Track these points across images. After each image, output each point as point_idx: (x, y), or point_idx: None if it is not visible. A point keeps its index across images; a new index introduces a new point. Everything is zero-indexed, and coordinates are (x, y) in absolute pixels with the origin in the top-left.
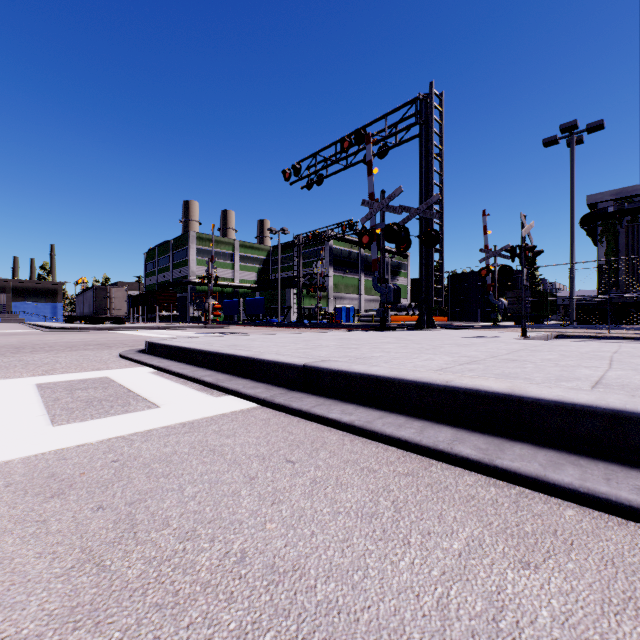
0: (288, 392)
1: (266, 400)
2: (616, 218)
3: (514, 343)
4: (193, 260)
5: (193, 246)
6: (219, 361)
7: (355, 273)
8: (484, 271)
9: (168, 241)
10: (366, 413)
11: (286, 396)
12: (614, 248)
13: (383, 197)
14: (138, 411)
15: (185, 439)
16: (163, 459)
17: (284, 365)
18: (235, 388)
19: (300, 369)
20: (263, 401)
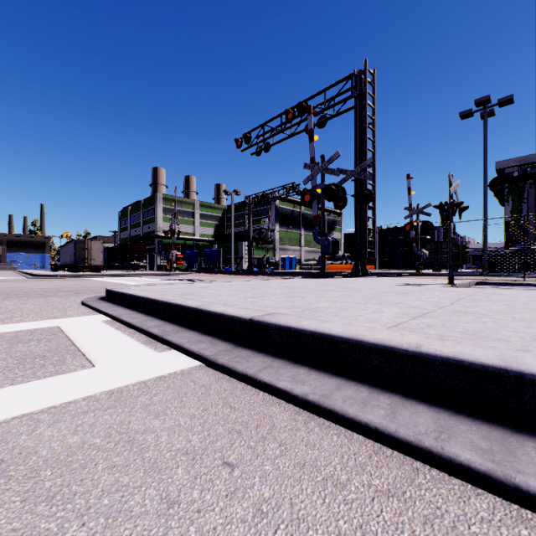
0: (233, 349)
1: (209, 359)
2: (520, 181)
3: (448, 291)
4: (160, 217)
5: (160, 205)
6: (169, 311)
7: (297, 228)
8: (408, 226)
9: (139, 201)
10: (320, 381)
11: (231, 354)
12: (518, 207)
13: (323, 161)
14: (68, 372)
15: (103, 419)
16: (61, 459)
17: (230, 318)
18: (179, 342)
19: (246, 323)
20: (206, 360)
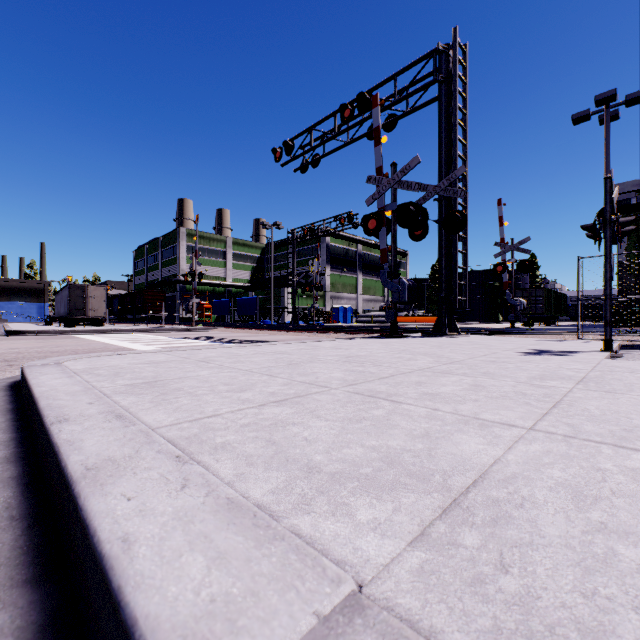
0: None
1: None
2: (639, 210)
3: None
4: (183, 258)
5: (183, 243)
6: (47, 454)
7: (353, 272)
8: (500, 267)
9: (157, 238)
10: None
11: None
12: (636, 243)
13: (394, 171)
14: None
15: None
16: None
17: (120, 621)
18: None
19: None
20: None
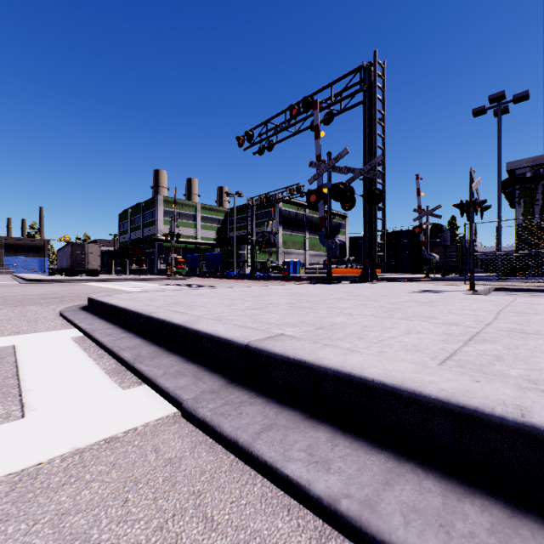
0: (222, 388)
1: (185, 408)
2: (533, 182)
3: (477, 300)
4: (160, 220)
5: (160, 208)
6: (150, 326)
7: (301, 231)
8: (417, 229)
9: (139, 204)
10: (354, 461)
11: (217, 399)
12: (531, 209)
13: (329, 158)
14: None
15: None
16: None
17: (221, 341)
18: (151, 375)
19: (242, 349)
20: (181, 408)
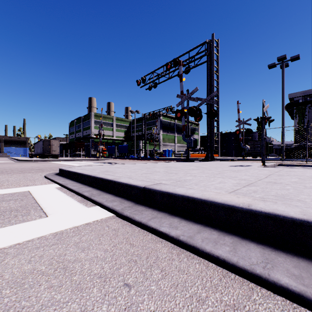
0: (133, 205)
1: (118, 212)
2: (303, 105)
3: (263, 170)
4: (93, 126)
5: (93, 119)
6: (95, 181)
7: (173, 133)
8: (238, 131)
9: (80, 117)
10: (187, 227)
11: (132, 209)
12: (302, 120)
13: (188, 93)
14: (31, 220)
15: (49, 253)
16: (17, 281)
17: (132, 186)
18: (100, 201)
19: (142, 189)
20: (116, 213)
